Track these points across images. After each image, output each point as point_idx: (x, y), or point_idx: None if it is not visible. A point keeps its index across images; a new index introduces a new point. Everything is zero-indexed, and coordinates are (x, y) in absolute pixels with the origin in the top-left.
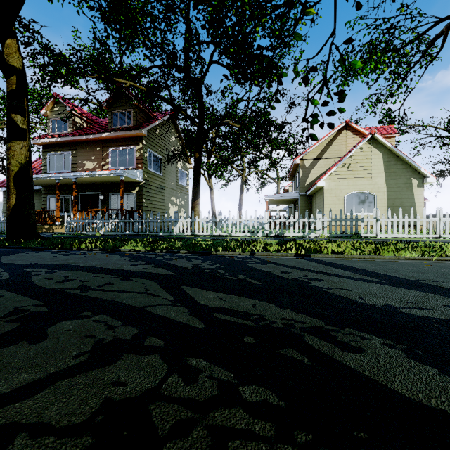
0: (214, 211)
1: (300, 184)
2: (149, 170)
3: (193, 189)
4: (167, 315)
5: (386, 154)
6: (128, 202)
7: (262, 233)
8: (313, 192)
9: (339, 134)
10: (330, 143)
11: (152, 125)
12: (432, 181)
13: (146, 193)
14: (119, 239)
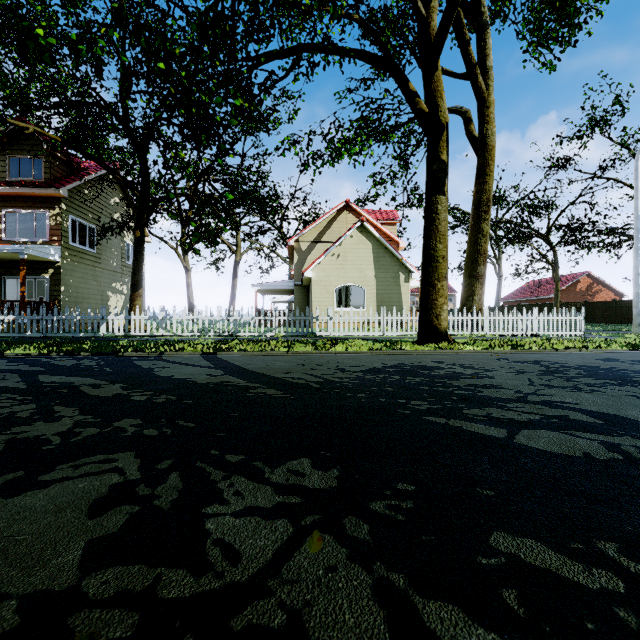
0: (192, 301)
1: (296, 271)
2: (72, 245)
3: (132, 277)
4: (7, 385)
5: (375, 245)
6: (36, 289)
7: (214, 333)
8: (307, 282)
9: (339, 215)
10: (330, 224)
11: (77, 182)
12: (416, 276)
13: (67, 278)
14: (10, 342)
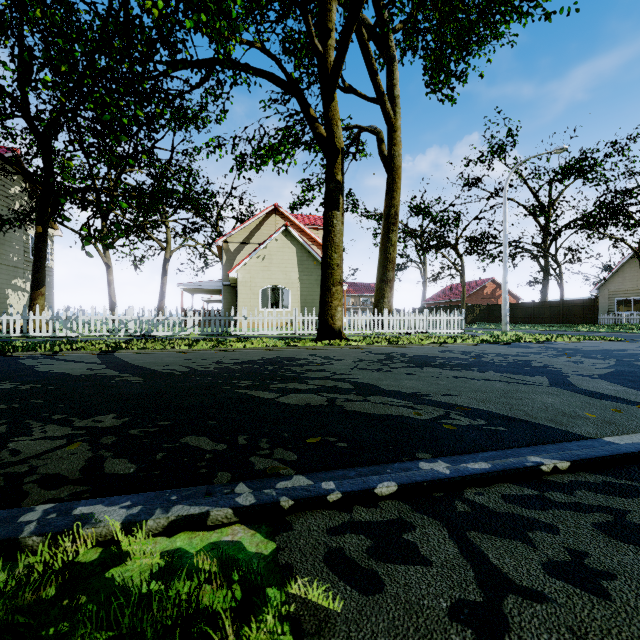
0: (114, 300)
1: (224, 272)
2: None
3: (32, 275)
4: None
5: (299, 249)
6: None
7: (125, 333)
8: (235, 283)
9: (268, 218)
10: (259, 226)
11: None
12: None
13: None
14: None
